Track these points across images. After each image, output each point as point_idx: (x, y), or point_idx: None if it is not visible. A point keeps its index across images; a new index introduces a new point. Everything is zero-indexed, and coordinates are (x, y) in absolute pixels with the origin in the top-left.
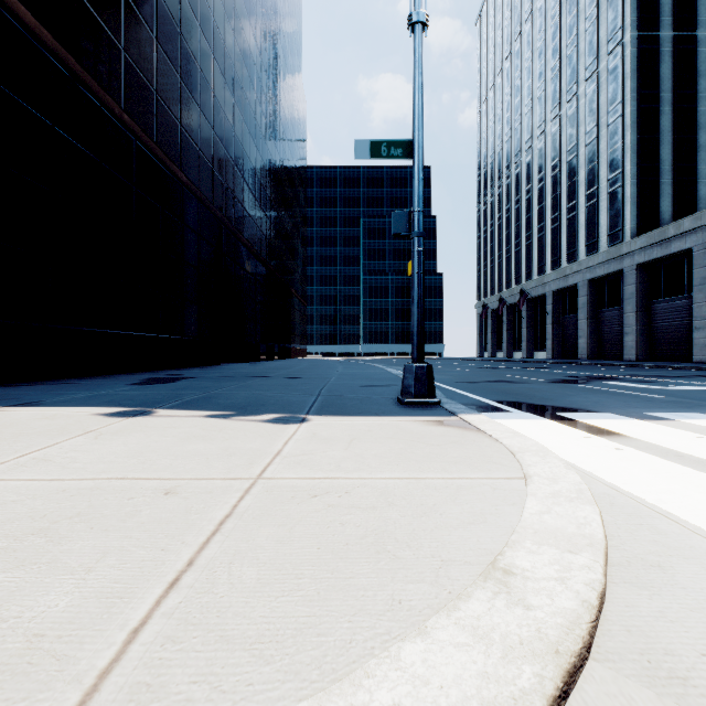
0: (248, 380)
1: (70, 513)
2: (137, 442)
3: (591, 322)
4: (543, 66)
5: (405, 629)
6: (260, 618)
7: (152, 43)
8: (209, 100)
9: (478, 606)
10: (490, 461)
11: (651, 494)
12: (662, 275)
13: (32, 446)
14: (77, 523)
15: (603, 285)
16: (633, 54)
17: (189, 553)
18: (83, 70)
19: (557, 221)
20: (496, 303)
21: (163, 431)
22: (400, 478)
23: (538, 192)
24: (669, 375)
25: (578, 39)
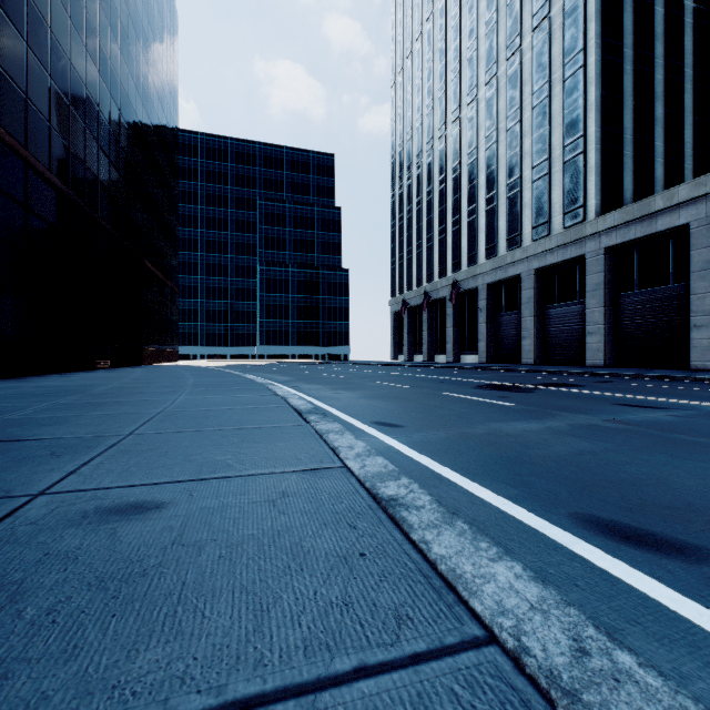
0: None
1: None
2: None
3: (538, 320)
4: (475, 21)
5: None
6: None
7: None
8: None
9: None
10: None
11: None
12: (636, 261)
13: None
14: None
15: (553, 276)
16: None
17: None
18: None
19: (494, 201)
20: (415, 300)
21: None
22: None
23: (469, 169)
24: None
25: None
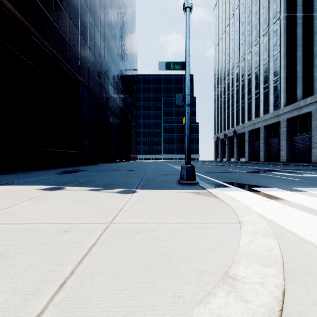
0: (110, 171)
1: (16, 243)
2: (55, 203)
3: (266, 145)
4: (244, 29)
5: (181, 315)
6: (105, 308)
7: (67, 18)
8: (93, 44)
9: (220, 300)
10: (222, 213)
11: (301, 231)
12: (298, 123)
13: (4, 205)
14: (18, 248)
15: (271, 128)
16: (285, 24)
17: (72, 266)
18: (34, 30)
19: (250, 99)
20: (223, 136)
21: (68, 198)
22: (179, 223)
23: (242, 86)
24: (301, 169)
25: (260, 17)
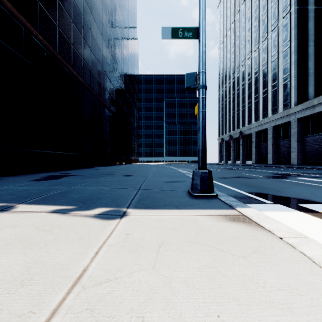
0: (102, 177)
1: None
2: None
3: (274, 146)
4: (250, 25)
5: None
6: None
7: (56, 0)
8: (88, 35)
9: None
10: None
11: None
12: (310, 123)
13: None
14: None
15: (280, 128)
16: (295, 17)
17: None
18: (13, 7)
19: (257, 98)
20: (228, 138)
21: None
22: None
23: (248, 85)
24: None
25: (268, 11)
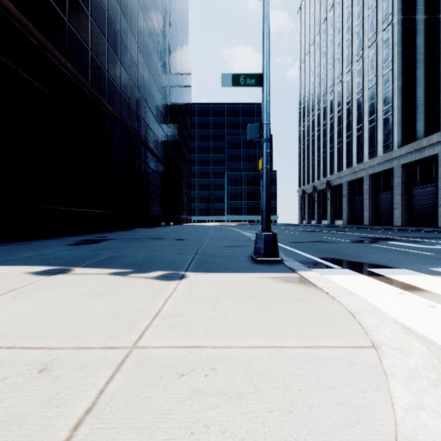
0: (149, 241)
1: None
2: (46, 301)
3: (372, 201)
4: (341, 39)
5: None
6: None
7: (88, 18)
8: (126, 58)
9: None
10: (336, 324)
11: None
12: (418, 171)
13: None
14: None
15: (380, 177)
16: (399, 30)
17: None
18: (38, 32)
19: (350, 137)
20: (311, 189)
21: (72, 289)
22: (262, 346)
23: (338, 119)
24: (428, 237)
25: (363, 21)
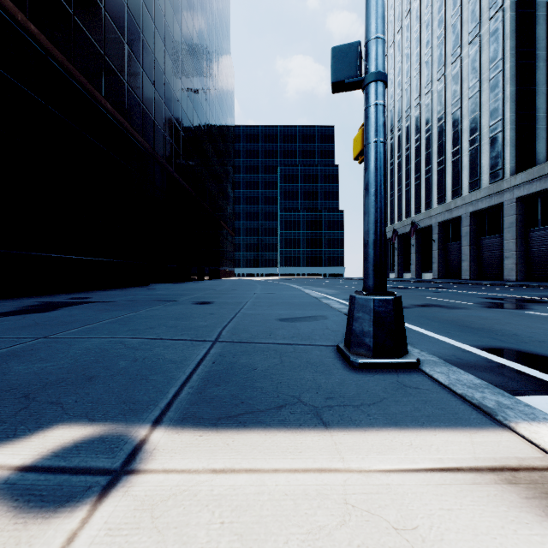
0: (147, 306)
1: None
2: None
3: (473, 248)
4: (430, 35)
5: None
6: None
7: None
8: (137, 40)
9: None
10: None
11: None
12: (539, 206)
13: None
14: None
15: (484, 216)
16: (513, 17)
17: None
18: None
19: (443, 163)
20: (389, 233)
21: None
22: None
23: (426, 140)
24: None
25: (461, 9)
